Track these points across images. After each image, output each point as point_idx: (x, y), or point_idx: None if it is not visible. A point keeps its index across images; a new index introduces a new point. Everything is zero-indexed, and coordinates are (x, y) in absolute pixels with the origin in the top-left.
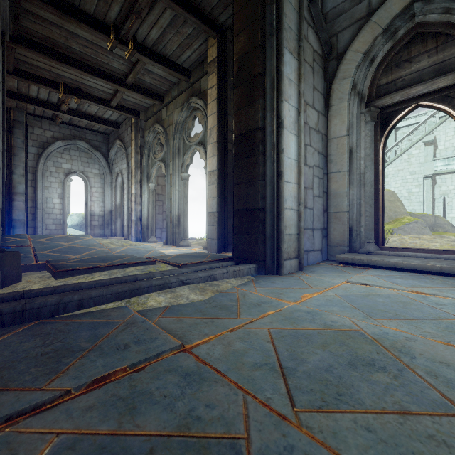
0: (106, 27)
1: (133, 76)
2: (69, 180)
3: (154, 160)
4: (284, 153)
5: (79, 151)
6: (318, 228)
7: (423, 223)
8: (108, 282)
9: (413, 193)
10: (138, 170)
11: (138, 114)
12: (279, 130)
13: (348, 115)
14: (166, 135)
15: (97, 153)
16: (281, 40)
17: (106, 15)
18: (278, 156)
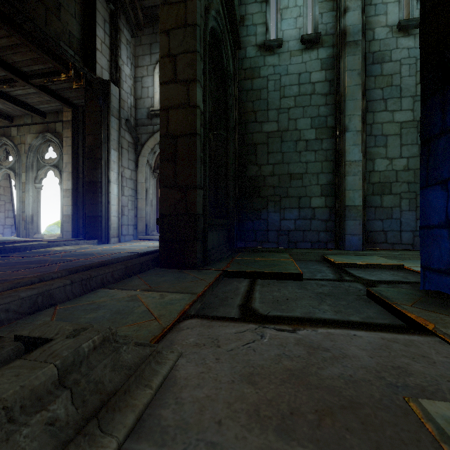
0: None
1: None
2: None
3: None
4: (111, 193)
5: None
6: (131, 224)
7: None
8: (32, 245)
9: None
10: None
11: None
12: (108, 184)
13: (146, 173)
14: (18, 151)
15: None
16: (110, 146)
17: None
18: (108, 194)
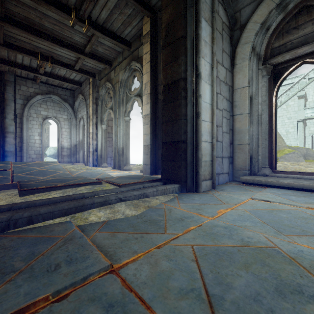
0: (69, 9)
1: (89, 47)
2: (49, 124)
3: (106, 108)
4: (201, 98)
5: (53, 103)
6: (226, 156)
7: (298, 153)
8: (59, 200)
9: (290, 132)
10: (95, 116)
11: (94, 75)
12: (197, 80)
13: (249, 71)
14: (114, 90)
15: (66, 104)
16: (199, 9)
17: None
18: (196, 100)
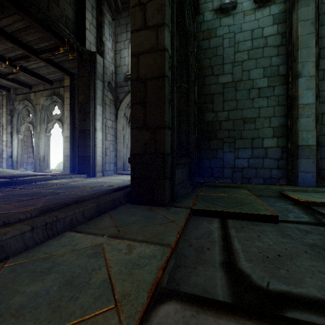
0: (4, 58)
1: (13, 76)
2: None
3: (23, 121)
4: (97, 138)
5: None
6: (112, 162)
7: None
8: (37, 178)
9: None
10: (9, 126)
11: (9, 89)
12: (95, 131)
13: (123, 123)
14: (35, 109)
15: None
16: (96, 102)
17: (5, 54)
18: (94, 139)
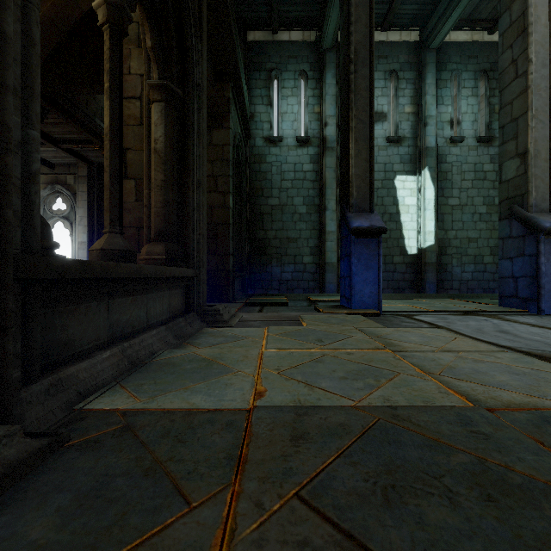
0: None
1: None
2: None
3: None
4: None
5: None
6: None
7: None
8: None
9: None
10: None
11: None
12: None
13: None
14: None
15: None
16: None
17: None
18: None
